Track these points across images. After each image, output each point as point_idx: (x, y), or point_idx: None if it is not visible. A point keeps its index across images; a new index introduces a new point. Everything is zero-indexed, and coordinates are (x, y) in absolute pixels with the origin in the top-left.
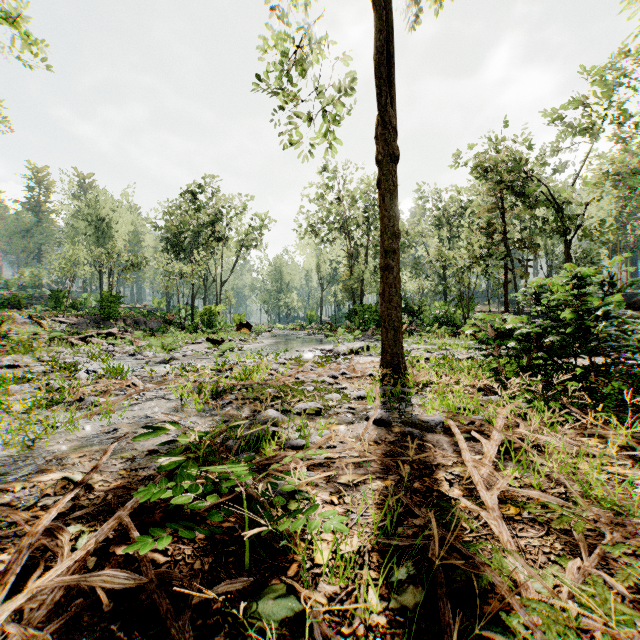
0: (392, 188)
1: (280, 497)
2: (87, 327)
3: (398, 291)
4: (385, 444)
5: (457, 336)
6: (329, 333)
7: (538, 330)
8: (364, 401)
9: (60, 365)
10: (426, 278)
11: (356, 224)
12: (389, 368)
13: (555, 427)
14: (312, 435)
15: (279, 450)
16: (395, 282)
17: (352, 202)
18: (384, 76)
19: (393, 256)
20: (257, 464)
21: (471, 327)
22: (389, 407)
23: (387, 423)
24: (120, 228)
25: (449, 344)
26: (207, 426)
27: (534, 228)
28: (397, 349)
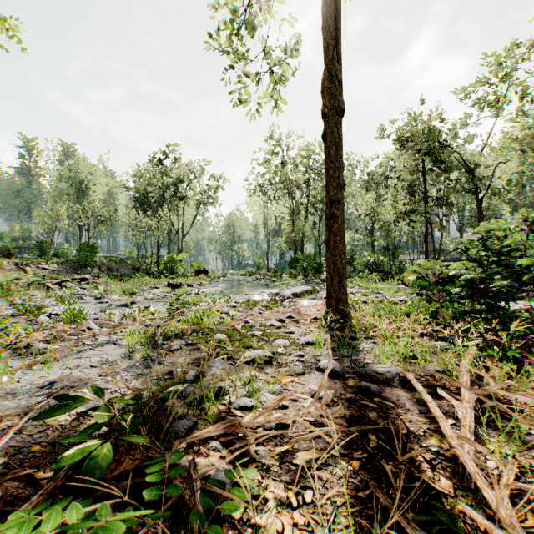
0: (336, 141)
1: (217, 528)
2: (66, 273)
3: (342, 239)
4: (342, 402)
5: (386, 281)
6: (275, 278)
7: (484, 276)
8: (312, 347)
9: (26, 308)
10: (356, 231)
11: (297, 185)
12: (334, 312)
13: (523, 382)
14: (261, 391)
15: (225, 412)
16: (340, 230)
17: (294, 166)
18: (329, 33)
19: (338, 206)
20: (197, 437)
21: (411, 273)
22: (339, 354)
23: (340, 375)
24: (97, 189)
25: (381, 288)
26: (151, 378)
27: (448, 189)
28: (342, 294)
